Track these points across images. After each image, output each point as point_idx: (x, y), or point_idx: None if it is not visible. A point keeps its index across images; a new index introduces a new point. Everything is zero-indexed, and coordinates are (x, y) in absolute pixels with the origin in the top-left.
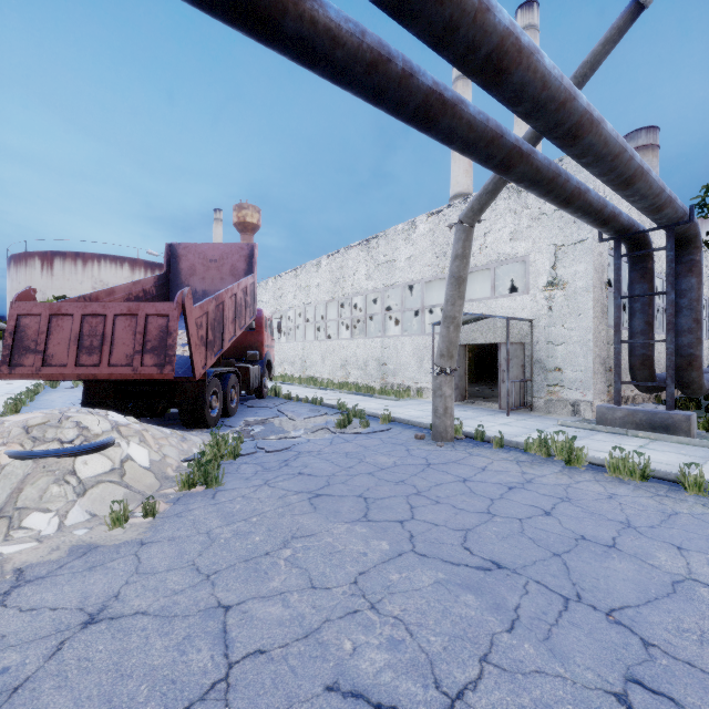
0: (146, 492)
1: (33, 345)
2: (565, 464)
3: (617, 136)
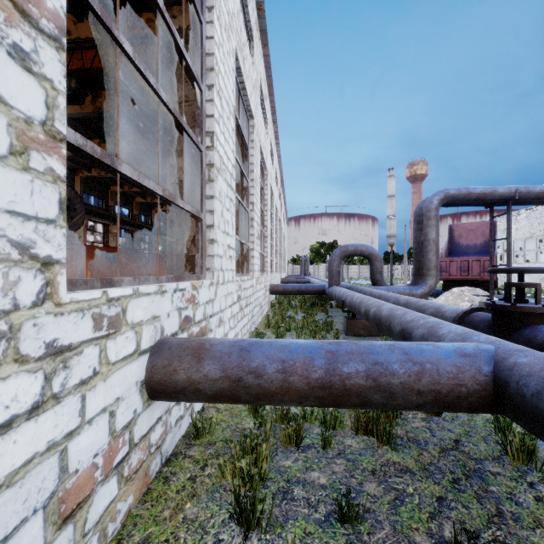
0: None
1: (444, 270)
2: None
3: None
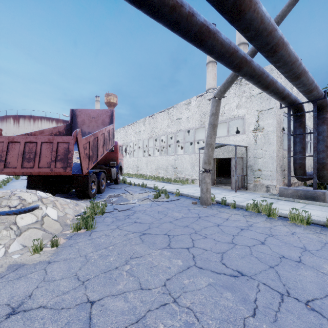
0: (55, 233)
1: None
2: (267, 216)
3: (294, 52)
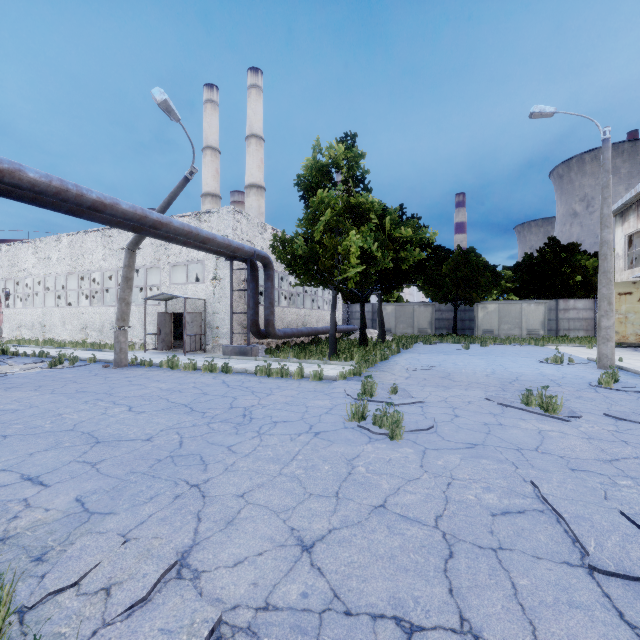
0: None
1: None
2: (171, 369)
3: (184, 227)
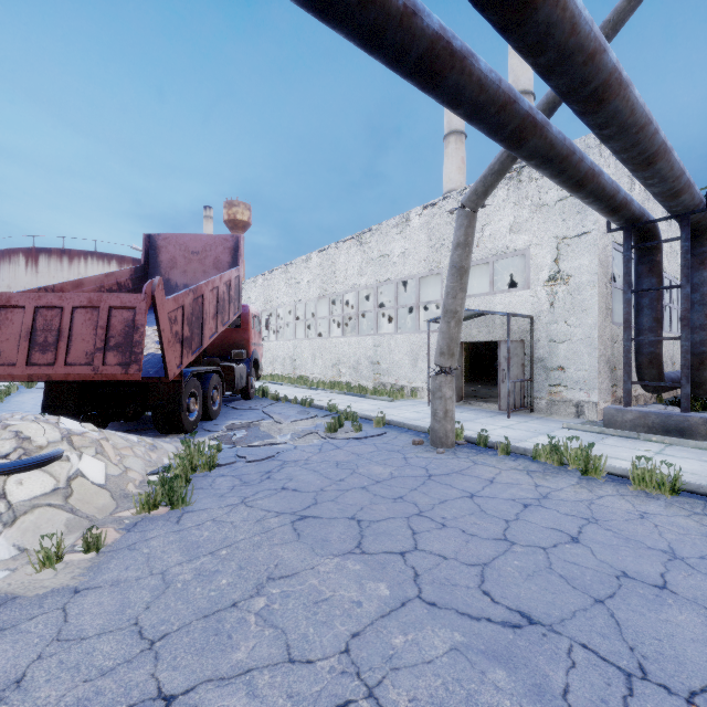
0: (97, 516)
1: None
2: (581, 475)
3: (644, 104)
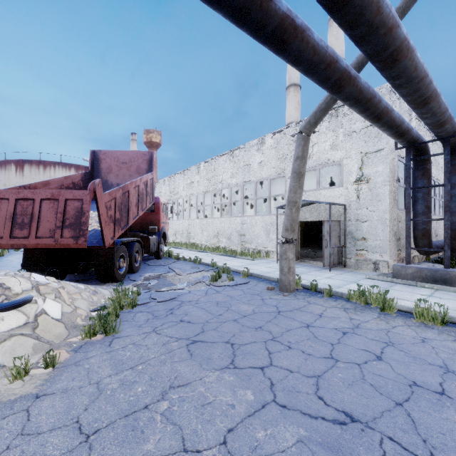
0: (54, 341)
1: None
2: (380, 311)
3: (423, 63)
